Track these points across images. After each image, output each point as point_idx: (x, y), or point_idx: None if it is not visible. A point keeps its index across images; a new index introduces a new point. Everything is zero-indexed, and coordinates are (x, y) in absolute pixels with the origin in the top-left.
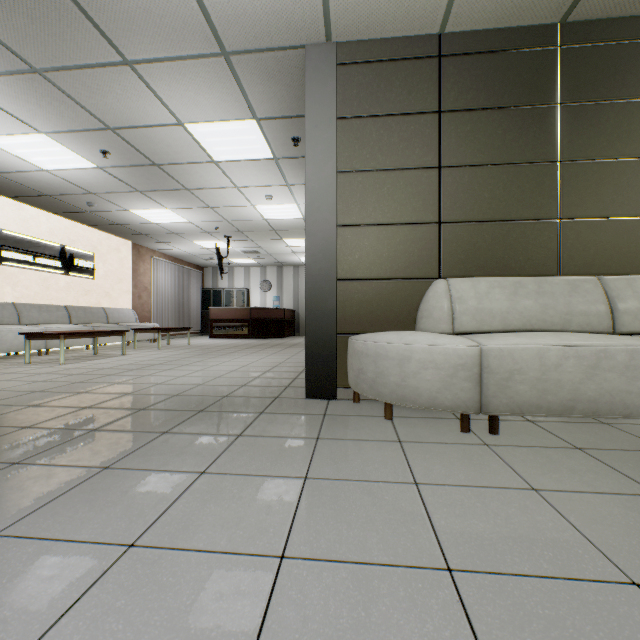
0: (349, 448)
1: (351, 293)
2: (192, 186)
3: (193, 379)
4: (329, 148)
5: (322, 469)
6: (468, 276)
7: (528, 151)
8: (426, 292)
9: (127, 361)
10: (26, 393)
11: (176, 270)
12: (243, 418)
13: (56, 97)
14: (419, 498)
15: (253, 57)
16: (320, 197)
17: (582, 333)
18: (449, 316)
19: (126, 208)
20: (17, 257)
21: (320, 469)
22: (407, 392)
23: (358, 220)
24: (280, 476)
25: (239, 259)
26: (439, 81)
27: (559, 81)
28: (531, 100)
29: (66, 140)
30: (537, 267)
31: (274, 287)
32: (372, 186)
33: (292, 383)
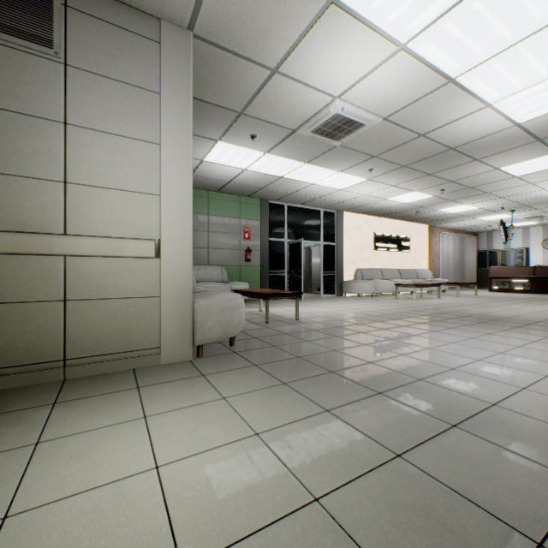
0: None
1: None
2: (491, 191)
3: (507, 313)
4: None
5: None
6: None
7: None
8: None
9: (447, 301)
10: (426, 309)
11: (456, 239)
12: None
13: (431, 179)
14: None
15: None
16: None
17: None
18: None
19: (436, 209)
20: (380, 245)
21: None
22: None
23: None
24: None
25: (517, 223)
26: None
27: None
28: None
29: (424, 191)
30: None
31: None
32: None
33: None
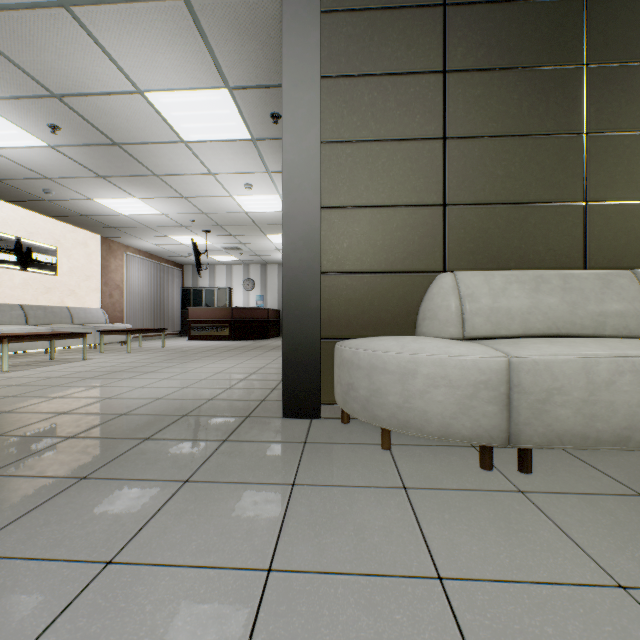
0: (336, 503)
1: (338, 289)
2: (161, 171)
3: (153, 391)
4: (312, 113)
5: (296, 549)
6: (478, 269)
7: (549, 120)
8: (429, 288)
9: (85, 367)
10: None
11: (152, 267)
12: (198, 450)
13: None
14: (451, 616)
15: (219, 1)
16: (301, 172)
17: (627, 339)
18: (458, 317)
19: (89, 197)
20: None
21: (293, 549)
22: (411, 417)
23: (347, 201)
24: (229, 567)
25: (220, 256)
26: (444, 34)
27: (585, 38)
28: (552, 60)
29: (4, 109)
30: (559, 259)
31: (258, 286)
32: (364, 160)
33: (269, 395)
